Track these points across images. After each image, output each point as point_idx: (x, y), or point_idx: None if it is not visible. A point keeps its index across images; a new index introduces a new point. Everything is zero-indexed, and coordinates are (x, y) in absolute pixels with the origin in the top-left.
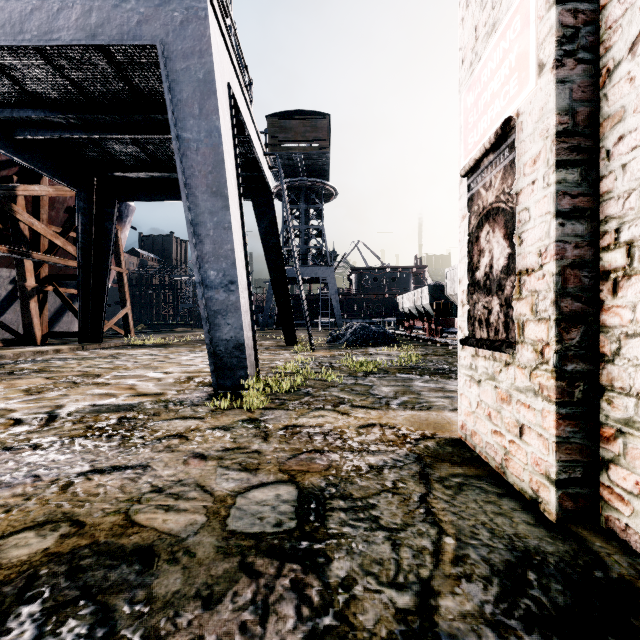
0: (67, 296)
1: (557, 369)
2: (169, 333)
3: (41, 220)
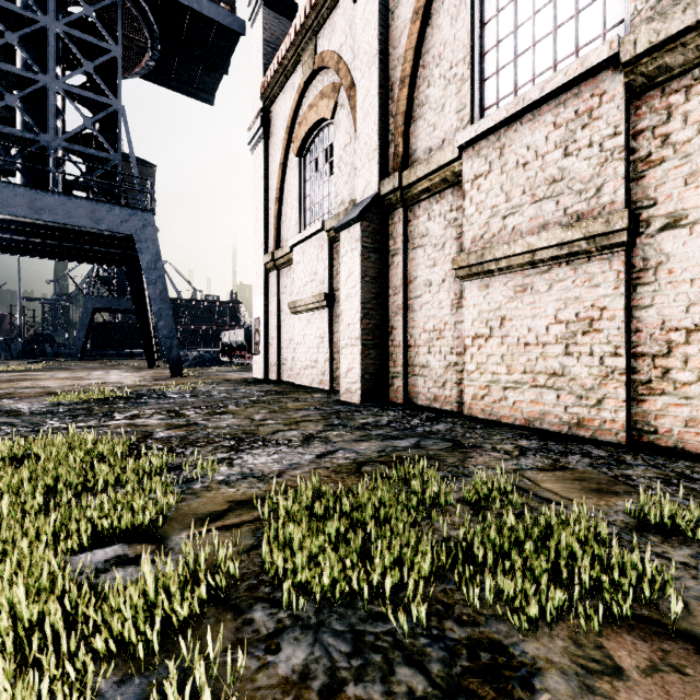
0: None
1: (264, 357)
2: None
3: None
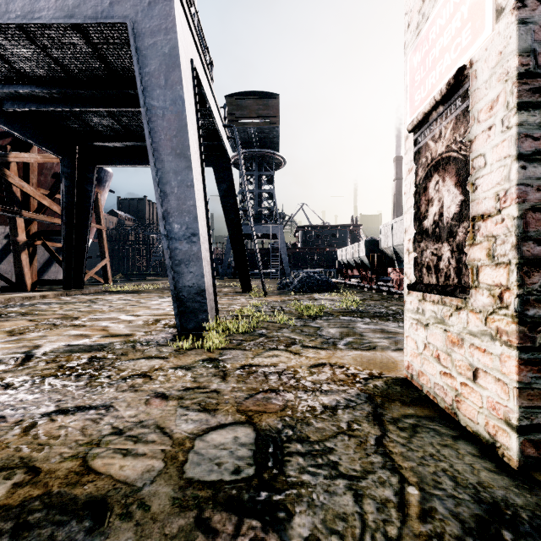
0: (54, 249)
1: (519, 314)
2: (142, 281)
3: (31, 184)
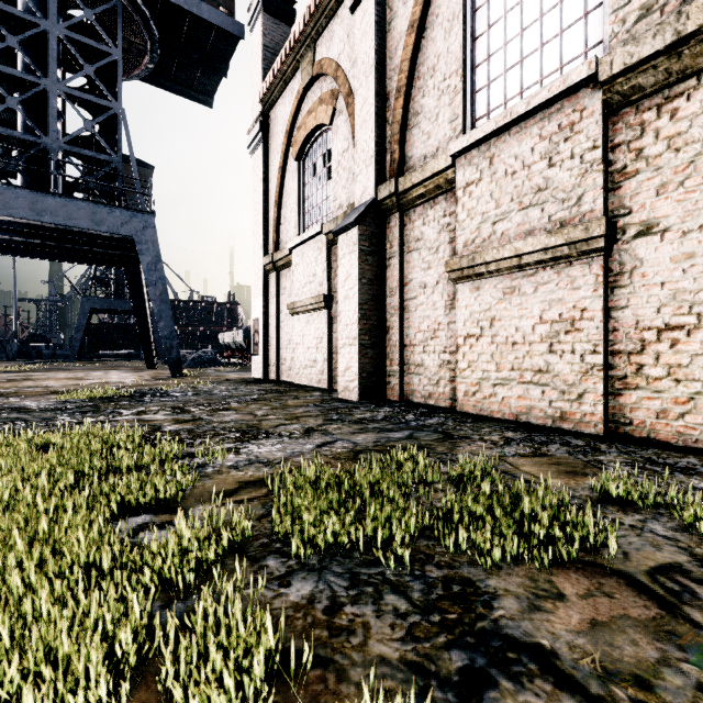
0: None
1: (263, 357)
2: None
3: None
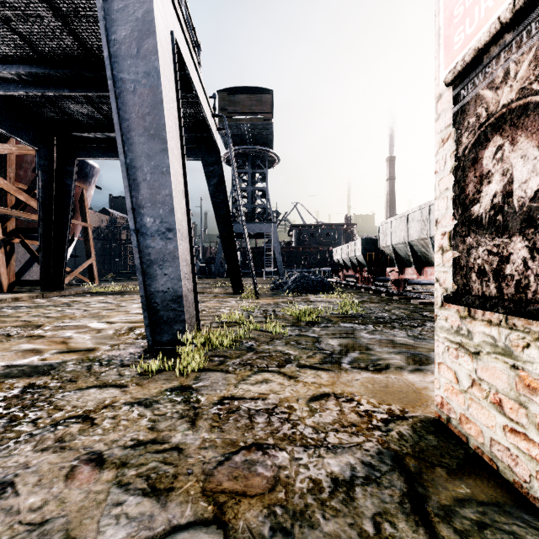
0: (36, 248)
1: None
2: (131, 281)
3: (8, 178)
